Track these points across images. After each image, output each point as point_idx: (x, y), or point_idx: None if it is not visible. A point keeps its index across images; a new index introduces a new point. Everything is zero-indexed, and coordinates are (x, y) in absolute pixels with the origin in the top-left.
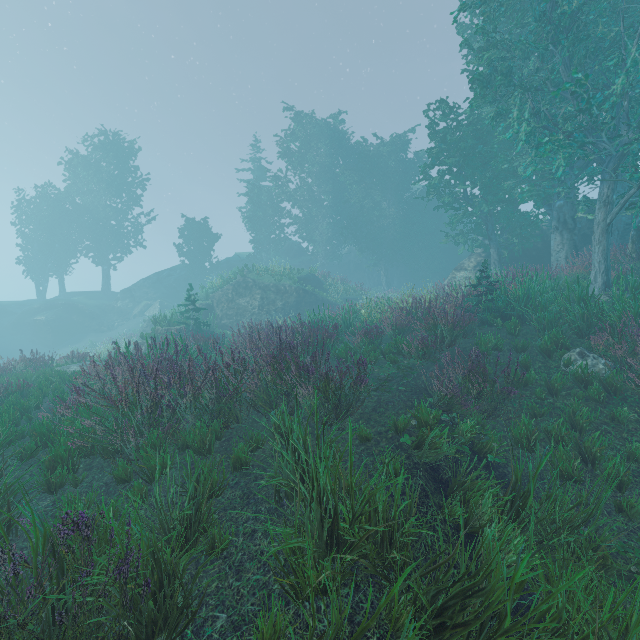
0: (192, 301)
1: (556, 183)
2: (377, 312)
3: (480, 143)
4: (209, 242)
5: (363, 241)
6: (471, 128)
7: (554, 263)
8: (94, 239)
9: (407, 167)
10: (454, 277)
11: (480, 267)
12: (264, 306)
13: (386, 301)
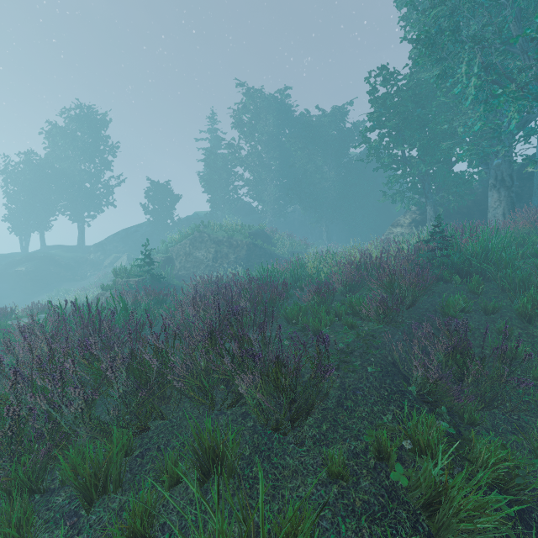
0: (148, 255)
1: (495, 142)
2: (323, 266)
3: (418, 107)
4: (171, 202)
5: (306, 201)
6: (411, 92)
7: (491, 219)
8: (71, 199)
9: (345, 135)
10: (391, 232)
11: (415, 223)
12: (218, 259)
13: (332, 255)
